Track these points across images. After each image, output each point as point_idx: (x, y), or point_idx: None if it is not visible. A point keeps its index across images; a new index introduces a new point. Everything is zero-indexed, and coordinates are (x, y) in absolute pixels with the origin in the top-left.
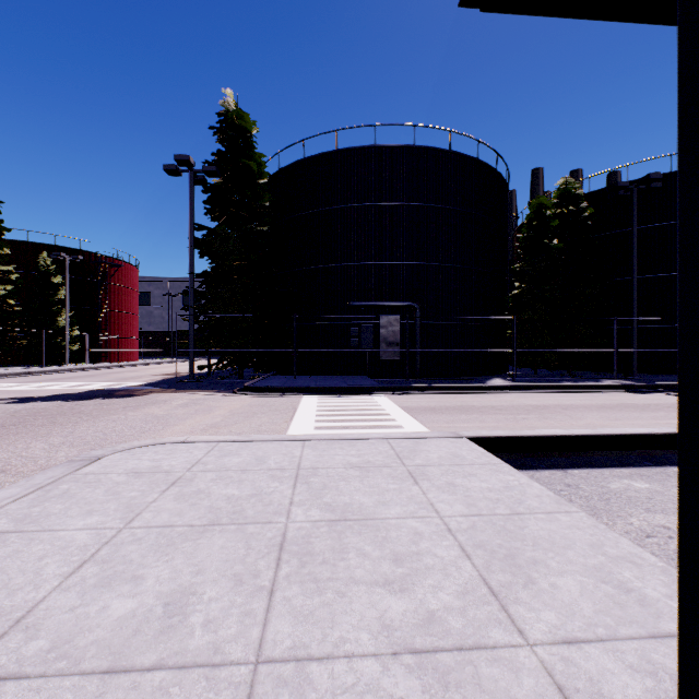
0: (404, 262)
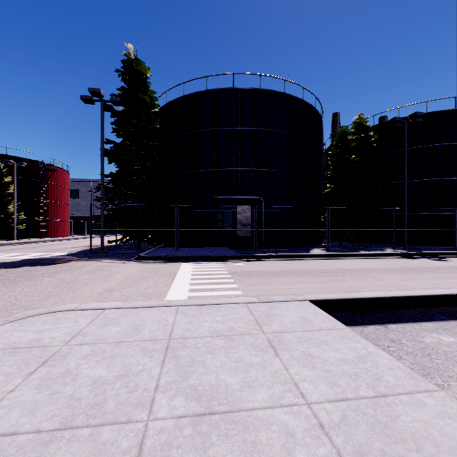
0: (253, 169)
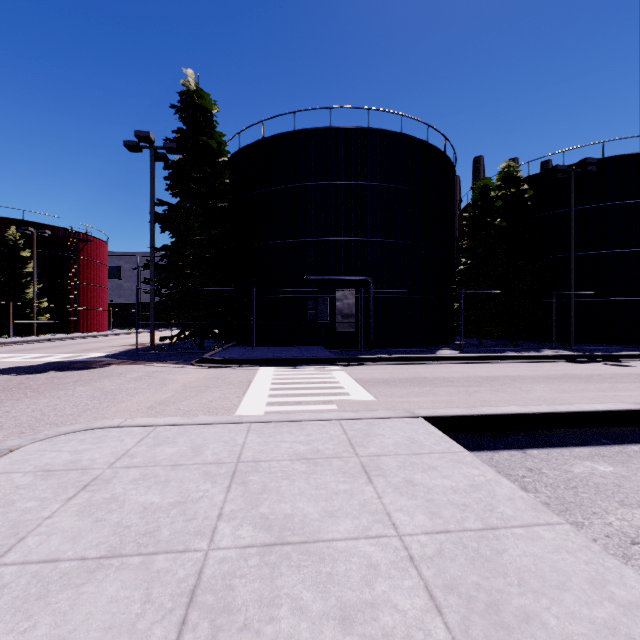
0: (359, 238)
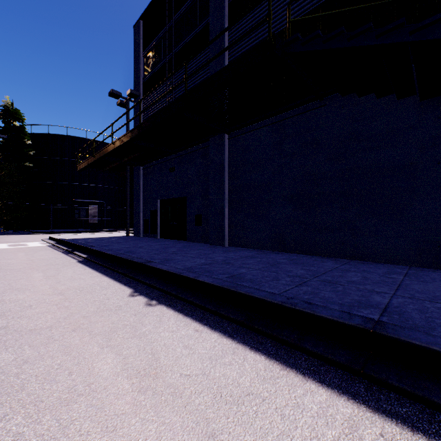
0: (99, 185)
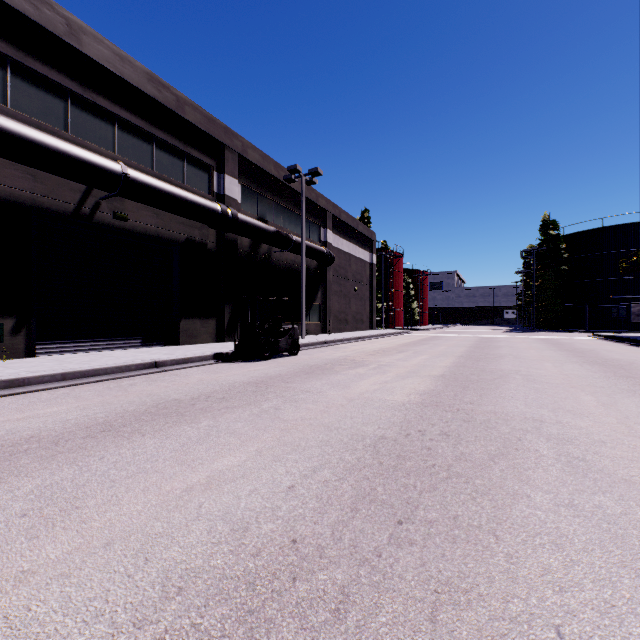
0: None
